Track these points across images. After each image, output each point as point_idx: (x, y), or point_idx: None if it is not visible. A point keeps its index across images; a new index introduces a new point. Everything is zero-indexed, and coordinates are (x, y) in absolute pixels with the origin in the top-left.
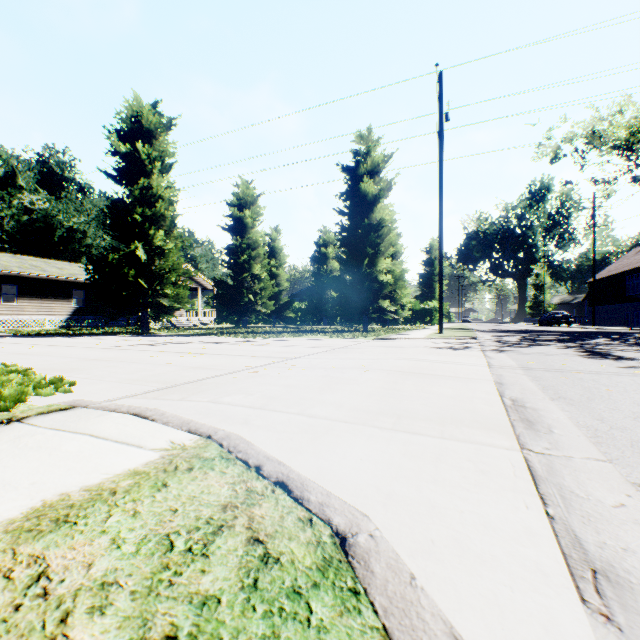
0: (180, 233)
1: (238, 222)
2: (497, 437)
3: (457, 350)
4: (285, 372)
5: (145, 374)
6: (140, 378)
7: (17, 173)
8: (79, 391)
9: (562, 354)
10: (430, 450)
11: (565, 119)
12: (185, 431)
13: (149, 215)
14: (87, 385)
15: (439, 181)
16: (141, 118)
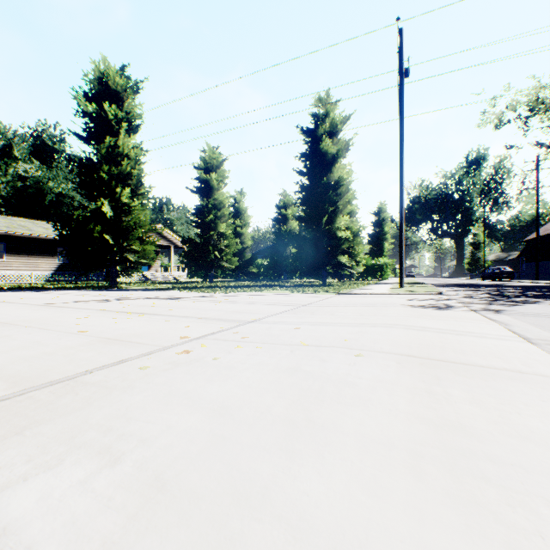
0: (147, 192)
1: (205, 184)
2: None
3: (444, 310)
4: (230, 354)
5: (19, 355)
6: None
7: (13, 145)
8: None
9: None
10: None
11: (509, 87)
12: None
13: (115, 173)
14: None
15: (399, 137)
16: (108, 79)
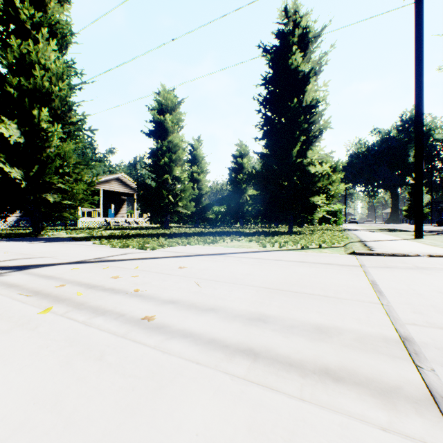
0: (80, 120)
1: (160, 127)
2: None
3: None
4: None
5: None
6: None
7: None
8: None
9: None
10: None
11: None
12: None
13: (29, 89)
14: None
15: (416, 16)
16: None
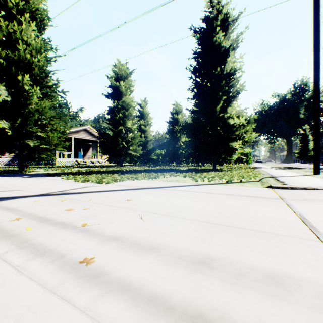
0: (54, 84)
1: (116, 91)
2: None
3: None
4: None
5: None
6: None
7: None
8: None
9: None
10: None
11: None
12: None
13: (14, 60)
14: None
15: (315, 1)
16: None
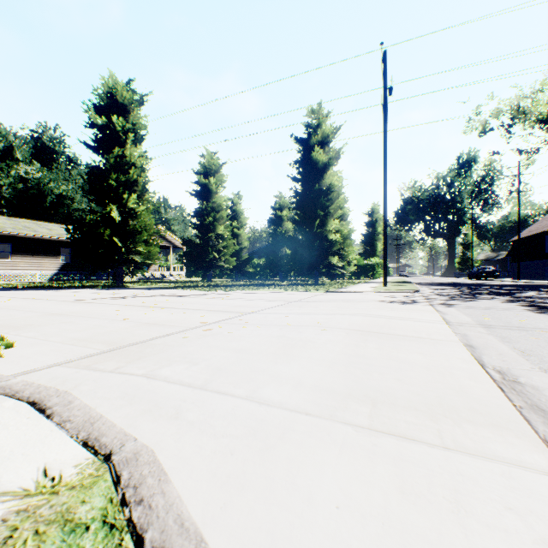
0: (151, 197)
1: (204, 188)
2: (520, 445)
3: (407, 304)
4: (239, 330)
5: (95, 332)
6: (87, 337)
7: (14, 147)
8: (11, 355)
9: (510, 309)
10: (438, 479)
11: (492, 97)
12: (79, 442)
13: (123, 181)
14: (26, 347)
15: (383, 149)
16: (116, 94)
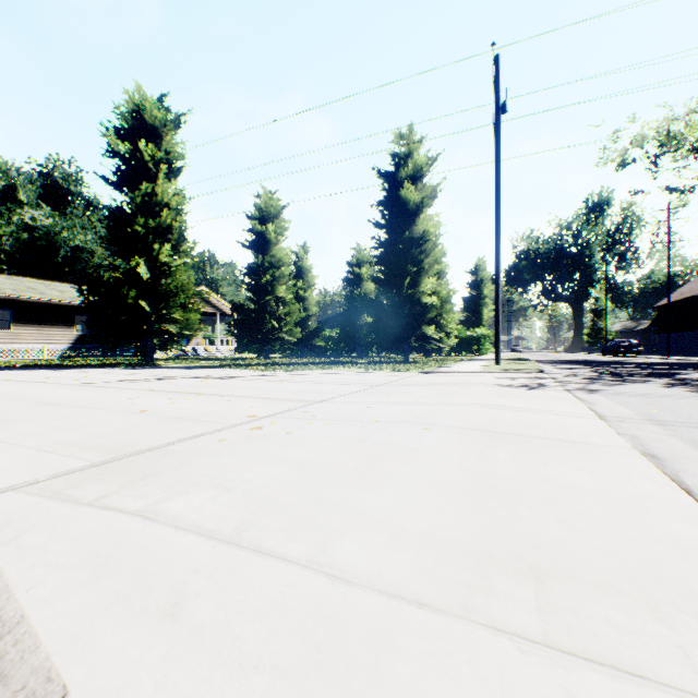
0: (191, 248)
1: (260, 238)
2: None
3: (534, 389)
4: (302, 429)
5: (94, 431)
6: (79, 440)
7: (17, 186)
8: None
9: (679, 396)
10: None
11: (634, 119)
12: None
13: (153, 226)
14: None
15: (495, 184)
16: (144, 113)
